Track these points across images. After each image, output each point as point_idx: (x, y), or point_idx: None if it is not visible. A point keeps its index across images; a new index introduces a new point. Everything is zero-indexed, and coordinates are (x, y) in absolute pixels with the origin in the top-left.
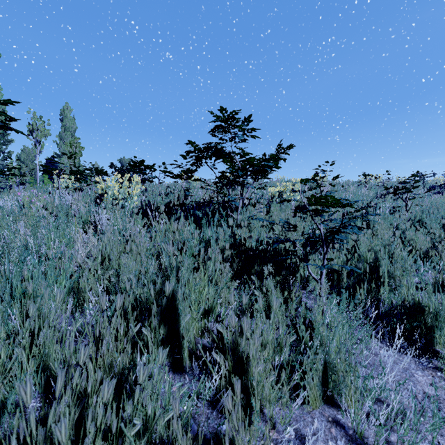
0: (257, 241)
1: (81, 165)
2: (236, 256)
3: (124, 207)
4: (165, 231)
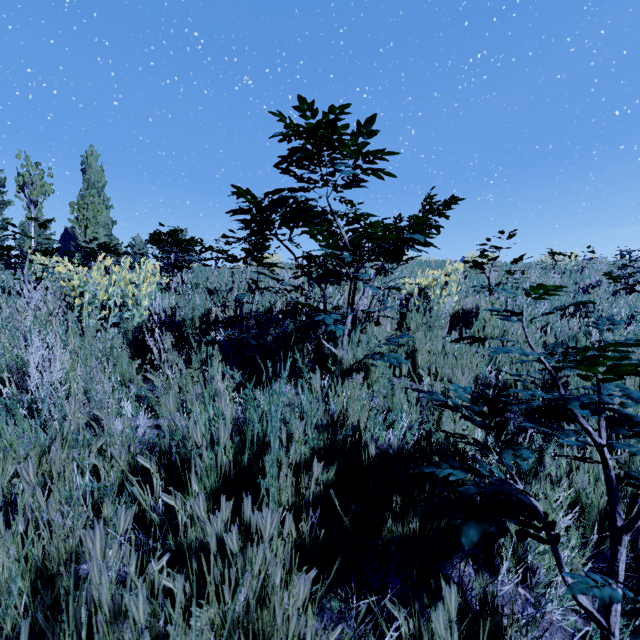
0: (394, 455)
1: (115, 238)
2: (335, 477)
3: (122, 321)
4: (179, 387)
